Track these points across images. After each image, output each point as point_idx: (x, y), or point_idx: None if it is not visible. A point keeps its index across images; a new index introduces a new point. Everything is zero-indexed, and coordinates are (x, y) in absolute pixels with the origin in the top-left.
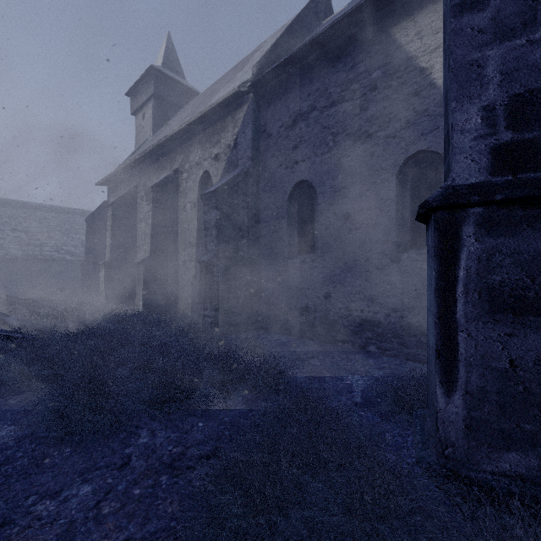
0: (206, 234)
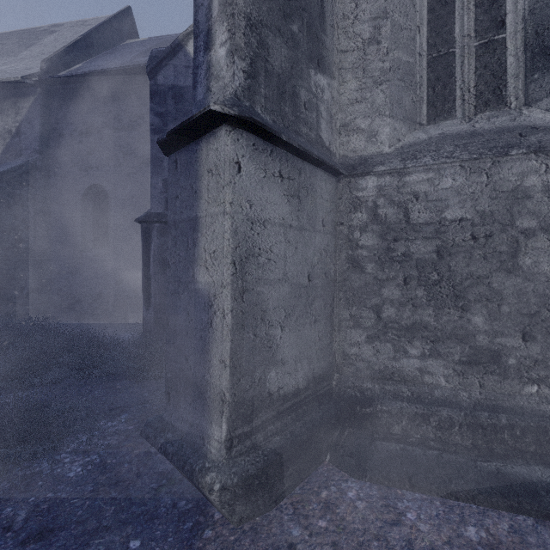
0: None
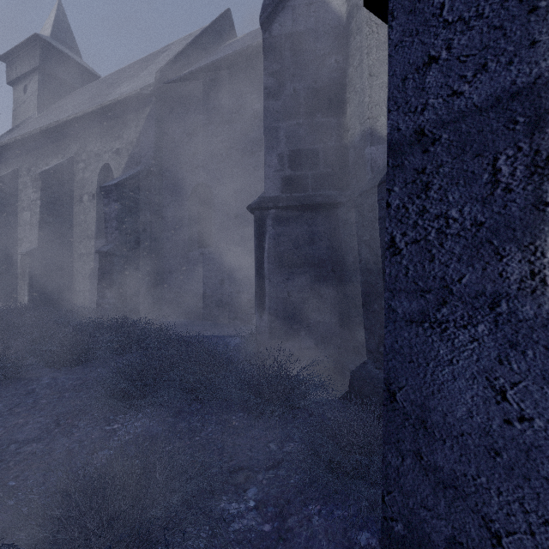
0: (106, 226)
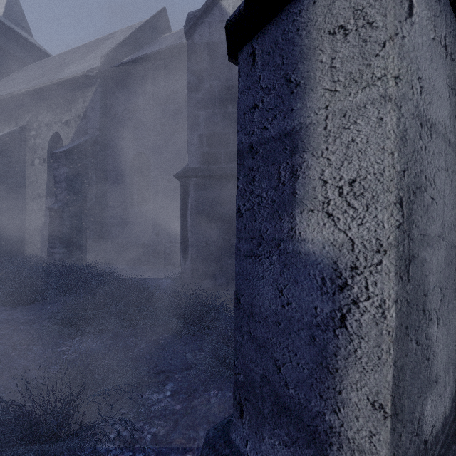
0: (56, 186)
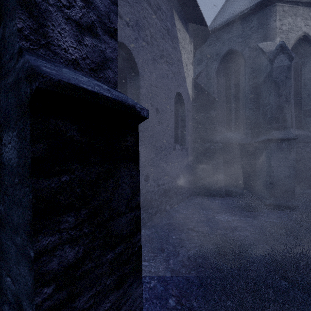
0: None
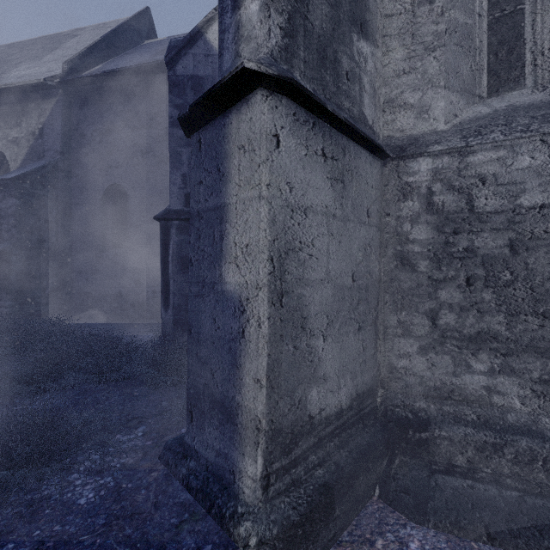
0: (1, 222)
